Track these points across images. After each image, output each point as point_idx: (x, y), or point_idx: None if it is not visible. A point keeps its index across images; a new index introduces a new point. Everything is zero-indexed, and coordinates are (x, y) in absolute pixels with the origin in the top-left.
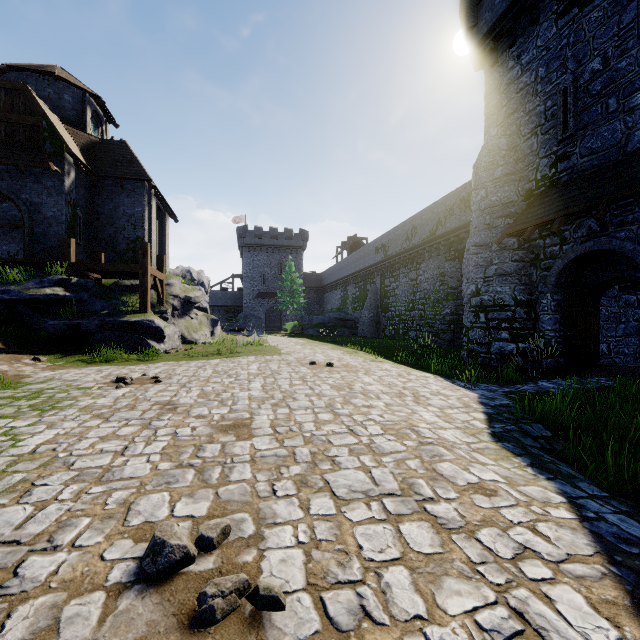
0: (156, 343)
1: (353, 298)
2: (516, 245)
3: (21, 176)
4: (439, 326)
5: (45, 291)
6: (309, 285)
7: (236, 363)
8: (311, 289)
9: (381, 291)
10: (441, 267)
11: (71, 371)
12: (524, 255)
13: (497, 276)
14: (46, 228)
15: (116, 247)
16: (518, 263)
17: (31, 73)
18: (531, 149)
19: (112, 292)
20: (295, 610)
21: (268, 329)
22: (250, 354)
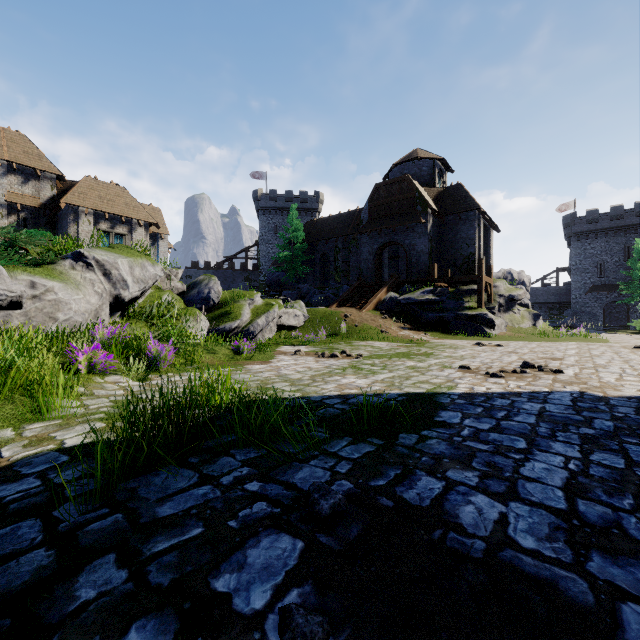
0: (489, 330)
1: None
2: None
3: (405, 230)
4: None
5: (425, 297)
6: None
7: (556, 344)
8: None
9: None
10: None
11: (446, 340)
12: None
13: None
14: (417, 258)
15: (455, 263)
16: None
17: (406, 163)
18: None
19: (458, 295)
20: (567, 374)
21: (607, 328)
22: (572, 341)
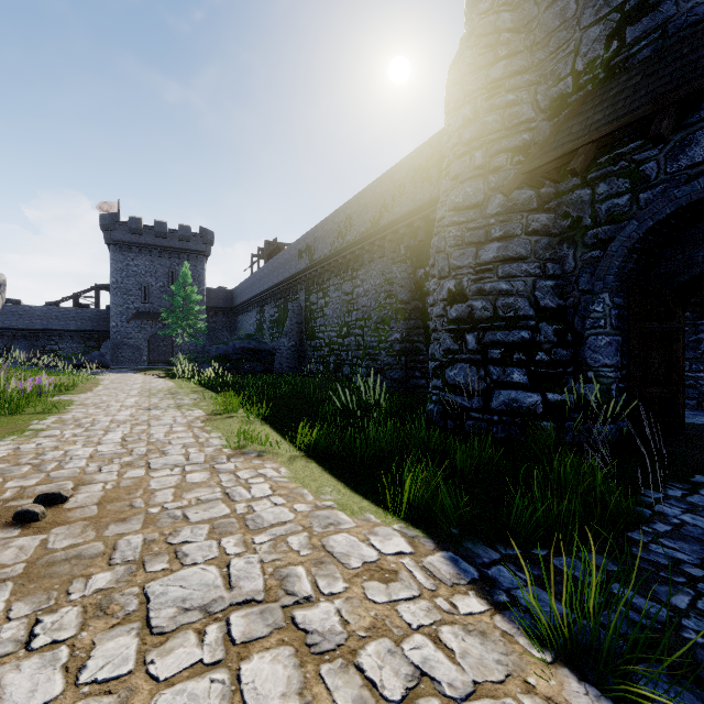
0: None
1: (271, 321)
2: (534, 203)
3: None
4: (385, 359)
5: None
6: (216, 305)
7: None
8: (219, 310)
9: (306, 311)
10: (387, 271)
11: None
12: (548, 223)
13: (500, 262)
14: None
15: None
16: (538, 237)
17: None
18: (563, 17)
19: None
20: None
21: (152, 364)
22: None
